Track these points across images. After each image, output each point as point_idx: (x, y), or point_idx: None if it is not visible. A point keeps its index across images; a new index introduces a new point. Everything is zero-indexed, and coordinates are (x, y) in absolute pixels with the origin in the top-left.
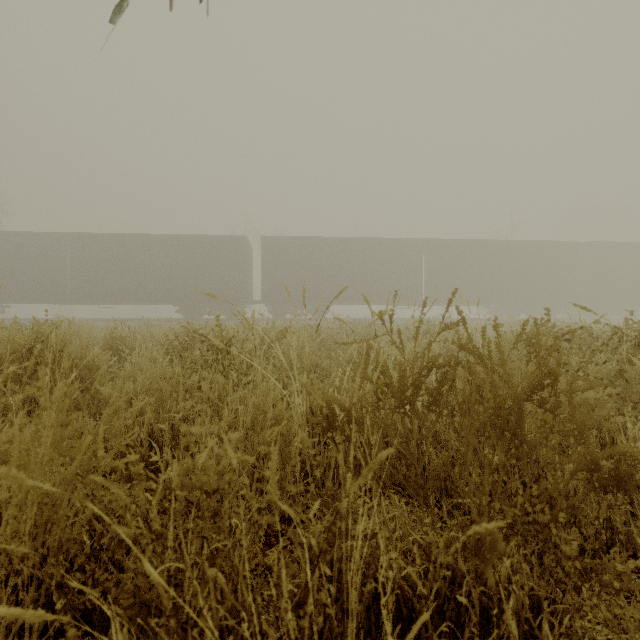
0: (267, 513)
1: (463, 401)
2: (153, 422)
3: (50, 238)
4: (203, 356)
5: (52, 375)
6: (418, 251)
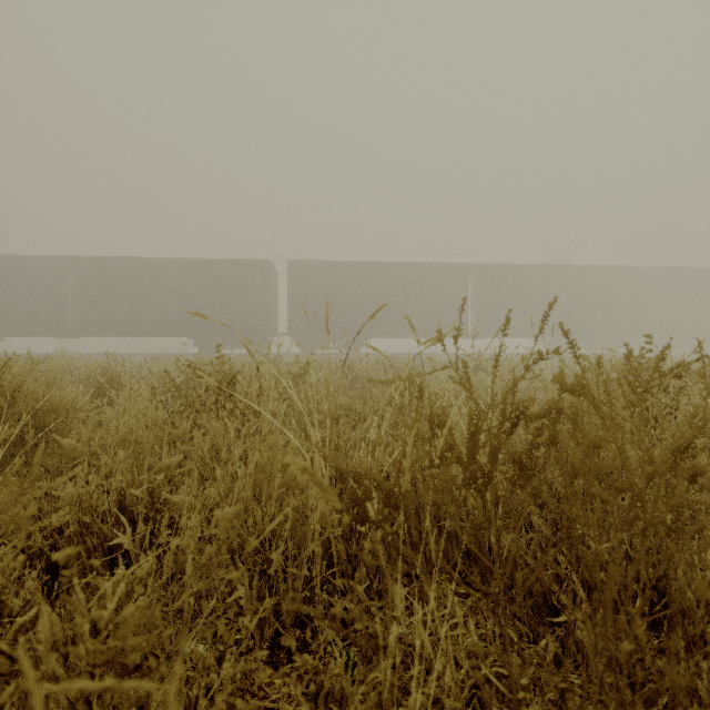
0: (273, 621)
1: (568, 471)
2: (125, 487)
3: (49, 262)
4: (199, 397)
5: (6, 422)
6: (464, 277)
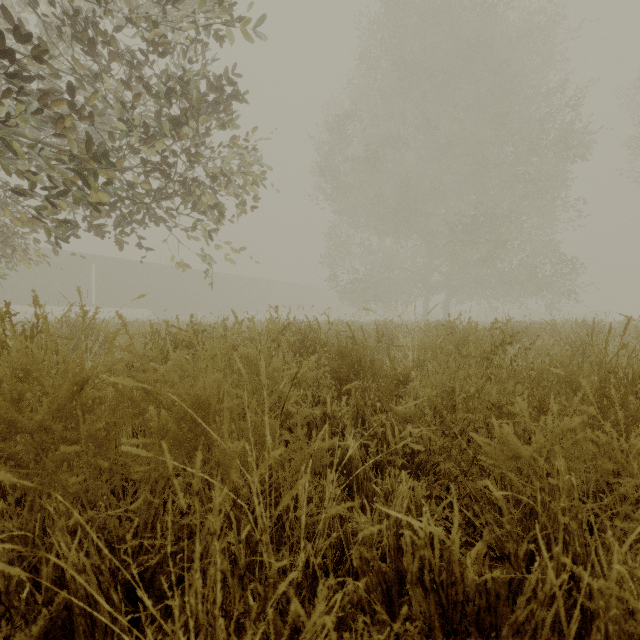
0: None
1: None
2: None
3: None
4: None
5: None
6: (88, 264)
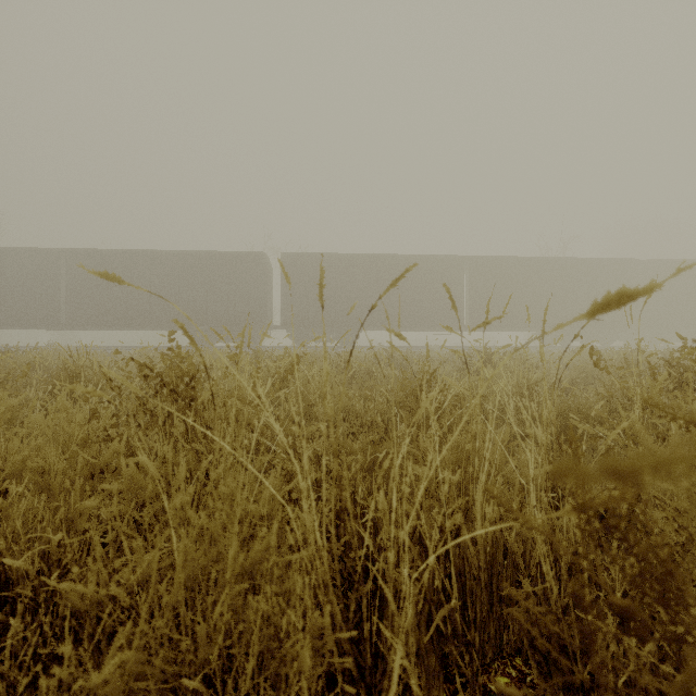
0: None
1: None
2: (6, 552)
3: (42, 255)
4: (145, 405)
5: None
6: (459, 270)
